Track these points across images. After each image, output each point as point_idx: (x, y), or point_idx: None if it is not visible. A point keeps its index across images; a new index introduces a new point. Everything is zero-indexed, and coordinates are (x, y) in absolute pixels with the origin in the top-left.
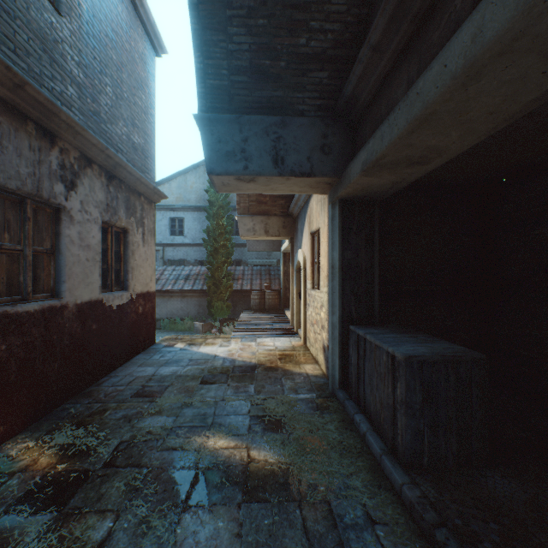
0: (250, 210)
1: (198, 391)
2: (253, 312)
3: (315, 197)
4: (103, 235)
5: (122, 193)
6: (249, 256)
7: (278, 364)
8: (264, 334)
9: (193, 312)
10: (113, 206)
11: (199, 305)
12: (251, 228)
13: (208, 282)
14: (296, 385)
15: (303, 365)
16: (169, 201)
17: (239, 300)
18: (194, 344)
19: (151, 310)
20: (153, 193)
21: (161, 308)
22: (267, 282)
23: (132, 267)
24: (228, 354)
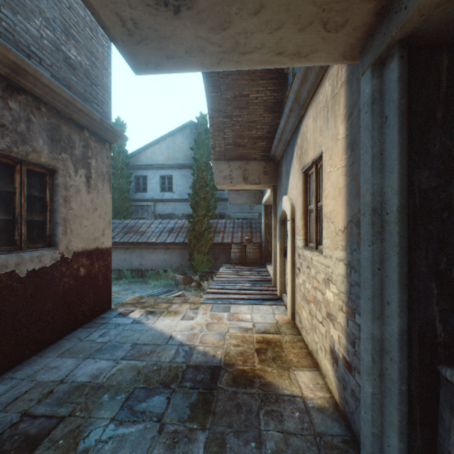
0: (226, 154)
1: (98, 448)
2: (233, 265)
3: (312, 110)
4: (3, 172)
5: (40, 117)
6: (232, 210)
7: (255, 365)
8: (240, 298)
9: (176, 263)
10: (18, 131)
11: (182, 257)
12: (227, 175)
13: (189, 234)
14: (287, 446)
15: (295, 371)
16: (160, 161)
17: (220, 252)
18: (153, 313)
19: (104, 270)
20: (104, 129)
21: (146, 260)
22: (248, 235)
23: (64, 218)
24: (187, 336)
